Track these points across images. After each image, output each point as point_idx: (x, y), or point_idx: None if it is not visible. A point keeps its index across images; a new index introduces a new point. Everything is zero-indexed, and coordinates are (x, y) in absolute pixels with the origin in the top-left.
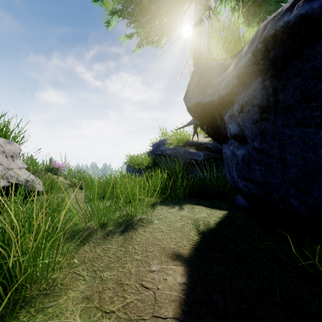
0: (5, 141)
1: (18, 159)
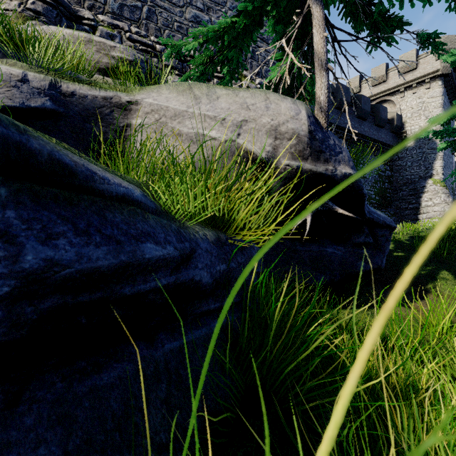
0: None
1: None
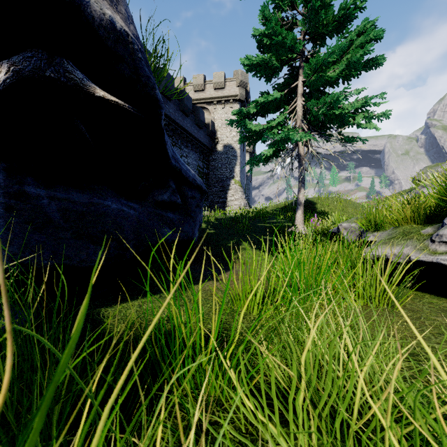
0: None
1: None
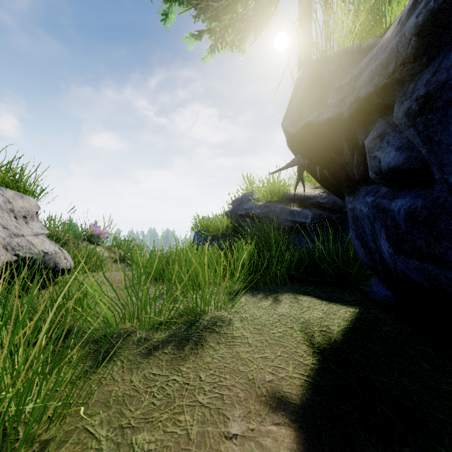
0: (16, 195)
1: (36, 221)
